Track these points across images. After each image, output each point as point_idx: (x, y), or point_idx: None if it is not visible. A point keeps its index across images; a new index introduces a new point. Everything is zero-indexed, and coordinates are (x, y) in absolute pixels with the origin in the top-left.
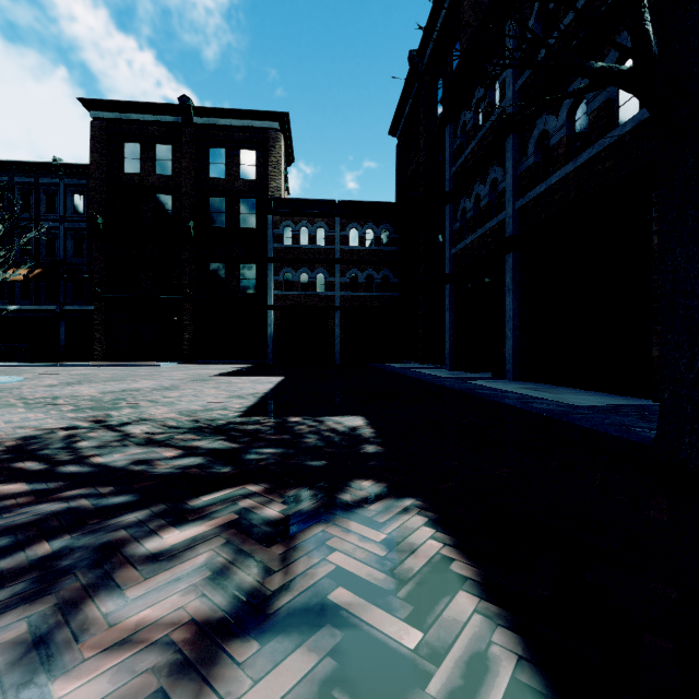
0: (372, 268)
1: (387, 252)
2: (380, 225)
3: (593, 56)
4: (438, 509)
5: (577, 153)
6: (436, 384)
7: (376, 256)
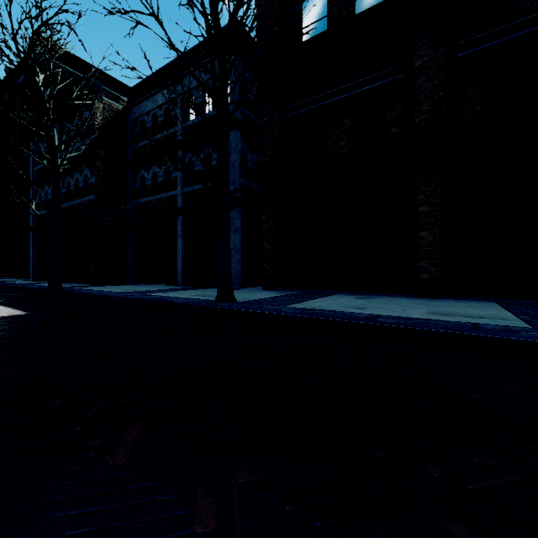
0: None
1: None
2: None
3: (81, 167)
4: None
5: (79, 197)
6: (11, 286)
7: None
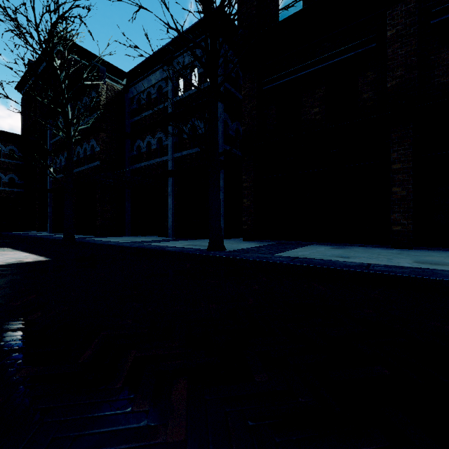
0: (1, 172)
1: (13, 164)
2: (7, 146)
3: (88, 139)
4: (11, 248)
5: (87, 163)
6: (33, 237)
7: (4, 164)
